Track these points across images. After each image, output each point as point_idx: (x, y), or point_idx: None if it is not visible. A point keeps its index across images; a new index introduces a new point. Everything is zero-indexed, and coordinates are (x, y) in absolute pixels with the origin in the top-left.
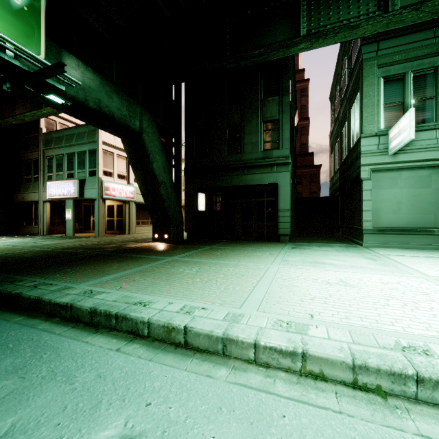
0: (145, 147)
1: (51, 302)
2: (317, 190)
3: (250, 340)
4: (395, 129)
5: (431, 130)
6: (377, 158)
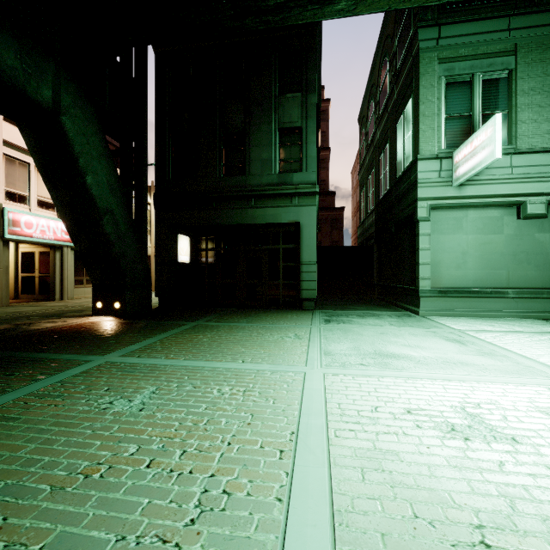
0: (68, 143)
1: None
2: (340, 239)
3: None
4: (466, 149)
5: (505, 155)
6: (438, 190)
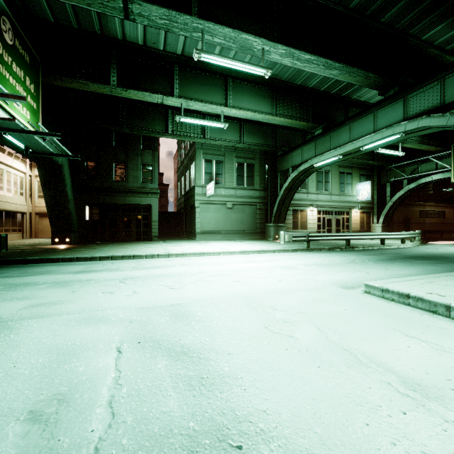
0: (62, 175)
1: (100, 257)
2: (166, 204)
3: (175, 253)
4: (208, 186)
5: (221, 188)
6: (202, 198)
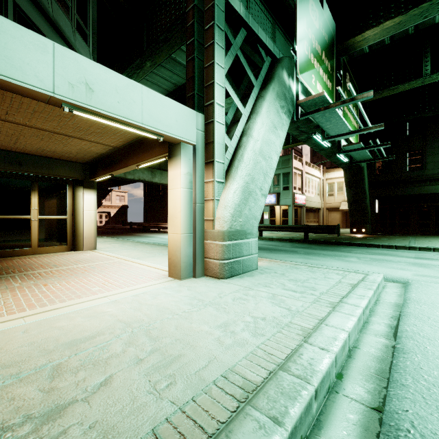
0: (363, 175)
1: (420, 247)
2: None
3: None
4: None
5: None
6: None
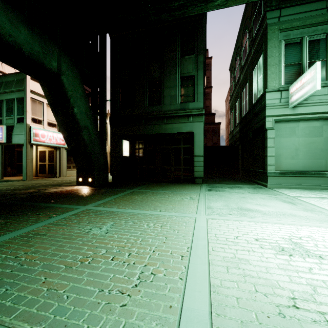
0: (65, 91)
1: None
2: (218, 141)
3: None
4: (297, 84)
5: (324, 87)
6: (279, 110)
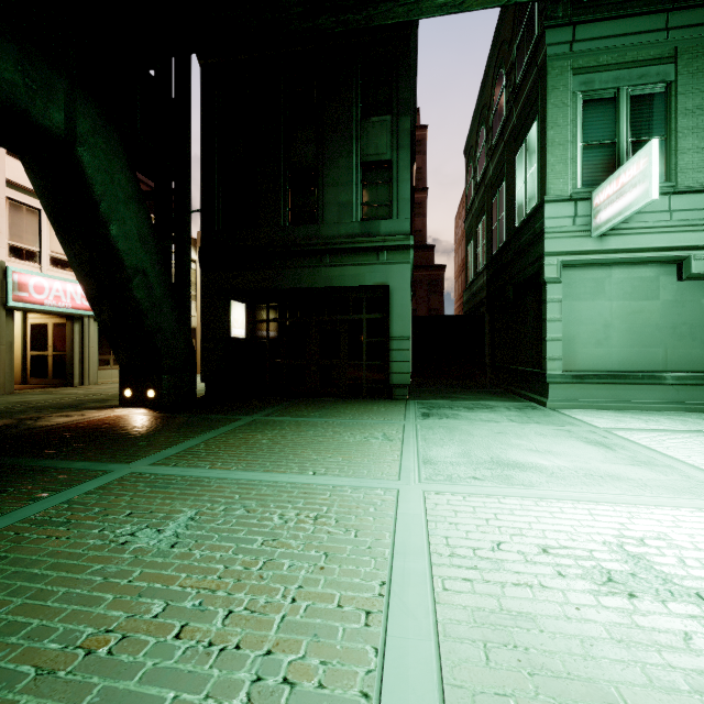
0: (86, 183)
1: None
2: (440, 306)
3: None
4: (609, 187)
5: (662, 196)
6: (572, 243)
